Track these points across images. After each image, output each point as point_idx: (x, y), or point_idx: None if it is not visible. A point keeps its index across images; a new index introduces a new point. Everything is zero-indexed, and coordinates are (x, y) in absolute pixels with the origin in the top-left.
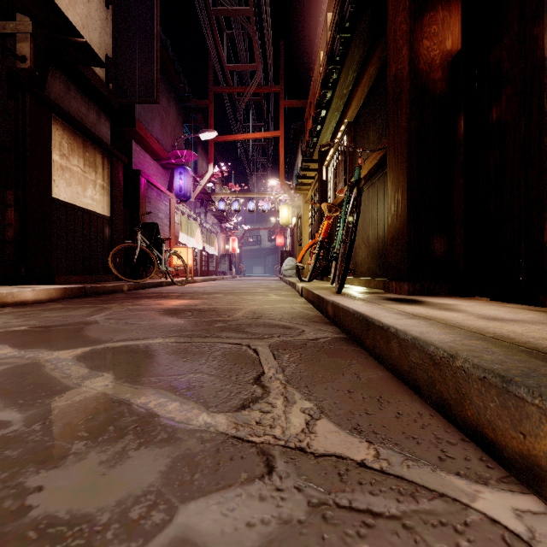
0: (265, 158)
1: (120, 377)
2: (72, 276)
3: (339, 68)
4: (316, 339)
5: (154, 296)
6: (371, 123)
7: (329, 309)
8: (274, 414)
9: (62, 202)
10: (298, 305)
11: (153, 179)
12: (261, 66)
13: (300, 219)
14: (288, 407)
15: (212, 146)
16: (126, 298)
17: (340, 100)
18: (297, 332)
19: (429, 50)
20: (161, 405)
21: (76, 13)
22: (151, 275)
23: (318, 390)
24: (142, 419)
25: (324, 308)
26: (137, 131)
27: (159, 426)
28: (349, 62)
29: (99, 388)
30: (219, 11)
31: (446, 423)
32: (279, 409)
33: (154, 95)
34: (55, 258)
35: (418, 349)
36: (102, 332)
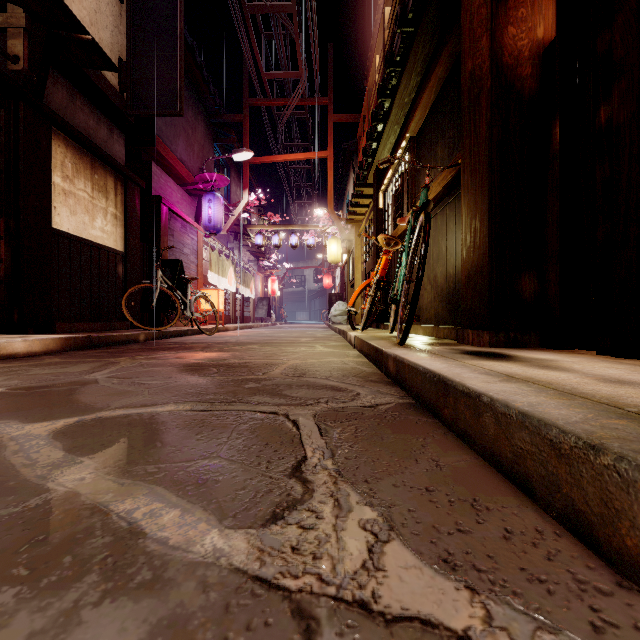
0: (310, 184)
1: (105, 465)
2: (77, 323)
3: (400, 71)
4: (375, 406)
5: (175, 347)
6: (439, 137)
7: (390, 365)
8: (320, 531)
9: (65, 234)
10: (351, 359)
11: (177, 208)
12: (306, 73)
13: (352, 255)
14: (340, 518)
15: (247, 169)
16: (141, 350)
17: (401, 110)
18: (351, 396)
19: (515, 40)
20: (153, 515)
21: (83, 6)
22: (173, 322)
23: (383, 487)
24: (119, 541)
25: (383, 363)
26: (157, 150)
27: (142, 556)
28: (413, 63)
29: (70, 484)
30: (255, 7)
31: (583, 550)
32: (326, 523)
33: (177, 106)
34: (57, 301)
35: (529, 429)
36: (98, 395)
